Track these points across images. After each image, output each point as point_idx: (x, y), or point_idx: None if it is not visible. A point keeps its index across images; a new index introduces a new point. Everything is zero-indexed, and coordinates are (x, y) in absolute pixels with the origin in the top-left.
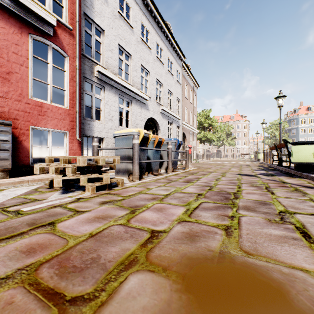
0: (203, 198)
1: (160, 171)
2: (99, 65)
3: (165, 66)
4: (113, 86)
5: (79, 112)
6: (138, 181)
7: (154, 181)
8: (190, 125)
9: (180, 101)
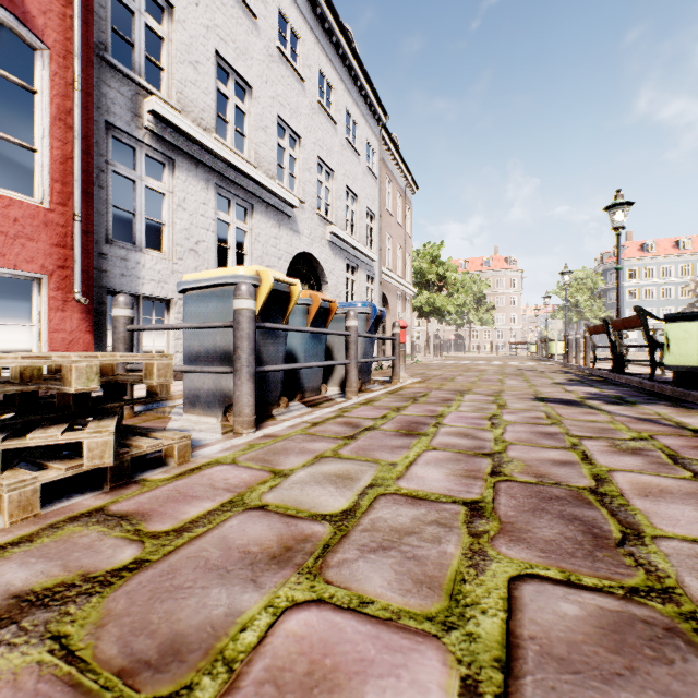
0: (501, 539)
1: (326, 391)
2: (158, 96)
3: (339, 130)
4: (200, 160)
5: (87, 221)
6: (252, 434)
7: (305, 433)
8: (397, 277)
9: (376, 219)
